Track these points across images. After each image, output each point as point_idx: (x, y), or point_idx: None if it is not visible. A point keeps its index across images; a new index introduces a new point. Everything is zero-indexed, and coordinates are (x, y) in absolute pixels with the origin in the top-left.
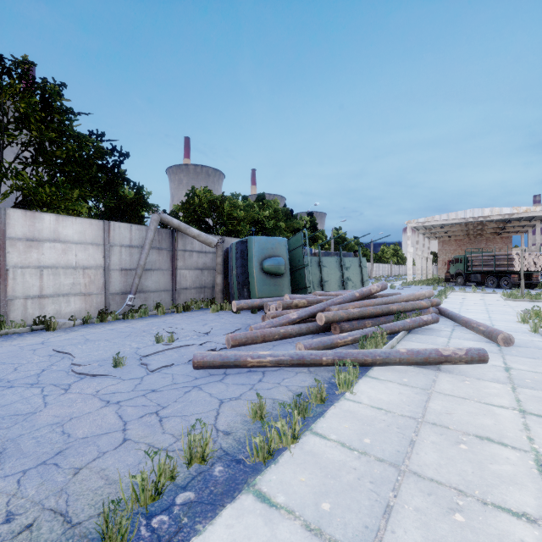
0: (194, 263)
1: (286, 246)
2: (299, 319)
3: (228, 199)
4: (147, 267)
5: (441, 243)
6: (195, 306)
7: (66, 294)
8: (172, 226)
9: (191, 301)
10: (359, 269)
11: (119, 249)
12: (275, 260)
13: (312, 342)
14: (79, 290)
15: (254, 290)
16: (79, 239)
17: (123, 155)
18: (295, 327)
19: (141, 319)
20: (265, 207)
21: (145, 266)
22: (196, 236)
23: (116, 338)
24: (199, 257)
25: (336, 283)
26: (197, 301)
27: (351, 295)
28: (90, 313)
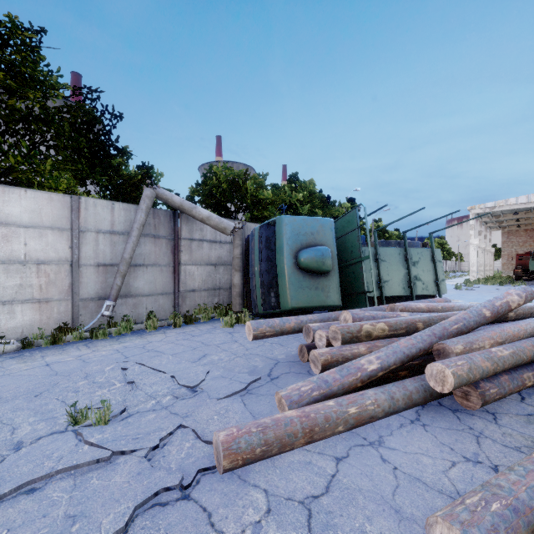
0: (204, 257)
1: (333, 230)
2: (382, 371)
3: (252, 178)
4: (138, 261)
5: (506, 234)
6: (202, 315)
7: (8, 301)
8: (172, 205)
9: (199, 307)
10: (431, 265)
11: (95, 236)
12: (317, 250)
13: (492, 521)
14: (30, 294)
15: (285, 296)
16: (30, 220)
17: (115, 117)
18: (381, 396)
19: (116, 339)
20: (298, 189)
21: (134, 260)
22: (204, 219)
23: (22, 395)
24: (211, 249)
25: (400, 284)
26: (206, 309)
27: (477, 315)
28: (47, 328)
